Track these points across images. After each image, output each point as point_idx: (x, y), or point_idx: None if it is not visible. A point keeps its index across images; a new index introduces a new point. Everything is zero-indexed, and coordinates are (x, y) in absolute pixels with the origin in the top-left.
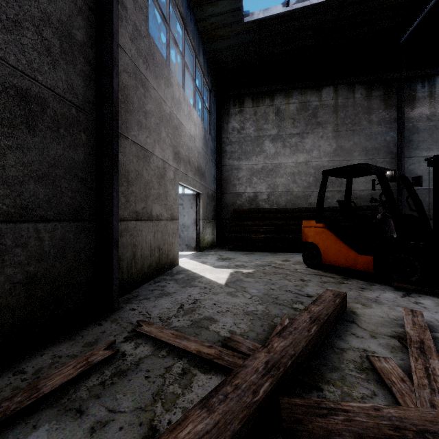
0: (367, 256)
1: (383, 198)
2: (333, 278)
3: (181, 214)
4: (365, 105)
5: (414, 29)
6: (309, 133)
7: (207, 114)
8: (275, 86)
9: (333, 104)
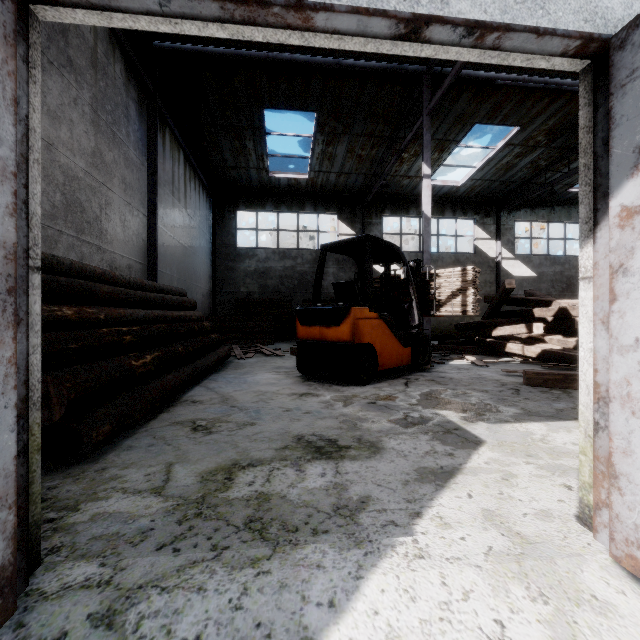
0: (409, 348)
1: (138, 276)
2: (417, 381)
3: None
4: (125, 101)
5: (187, 53)
6: (55, 67)
7: None
8: None
9: (92, 46)
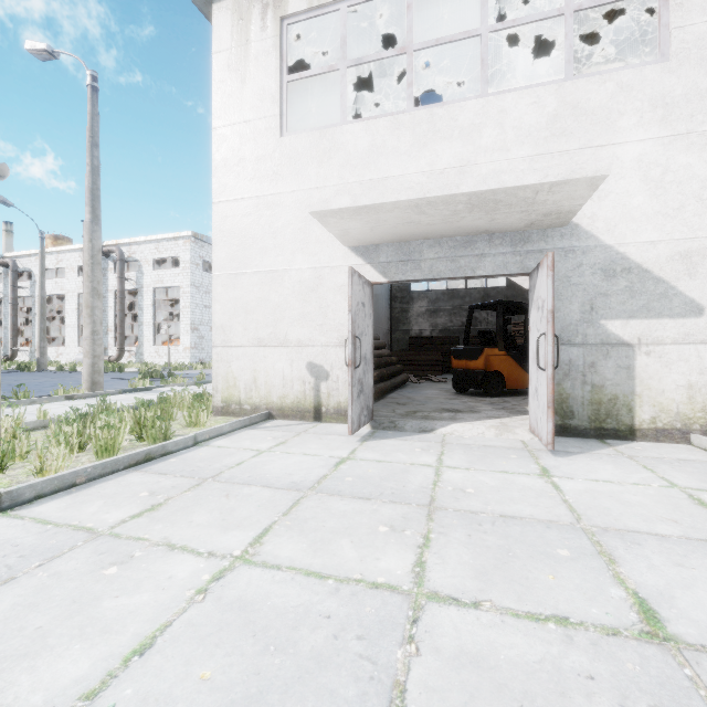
0: None
1: None
2: None
3: (364, 329)
4: None
5: None
6: None
7: (280, 78)
8: (300, 112)
9: None
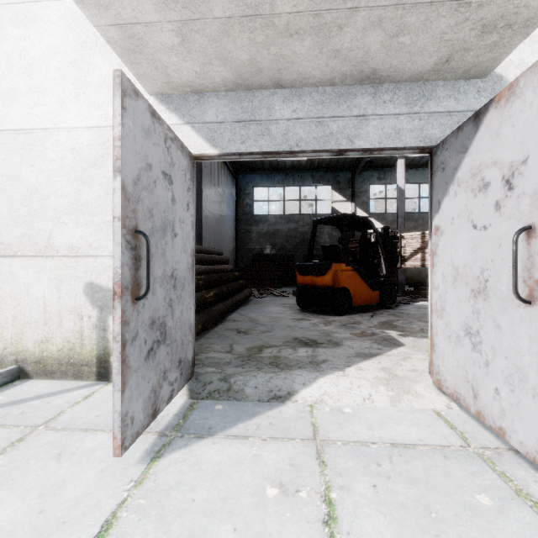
0: (377, 291)
1: None
2: (381, 314)
3: (169, 224)
4: None
5: None
6: None
7: None
8: None
9: None
